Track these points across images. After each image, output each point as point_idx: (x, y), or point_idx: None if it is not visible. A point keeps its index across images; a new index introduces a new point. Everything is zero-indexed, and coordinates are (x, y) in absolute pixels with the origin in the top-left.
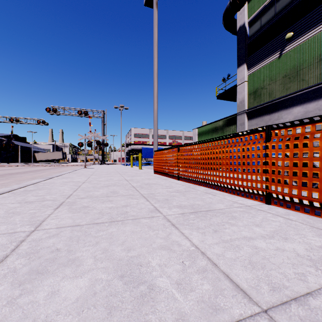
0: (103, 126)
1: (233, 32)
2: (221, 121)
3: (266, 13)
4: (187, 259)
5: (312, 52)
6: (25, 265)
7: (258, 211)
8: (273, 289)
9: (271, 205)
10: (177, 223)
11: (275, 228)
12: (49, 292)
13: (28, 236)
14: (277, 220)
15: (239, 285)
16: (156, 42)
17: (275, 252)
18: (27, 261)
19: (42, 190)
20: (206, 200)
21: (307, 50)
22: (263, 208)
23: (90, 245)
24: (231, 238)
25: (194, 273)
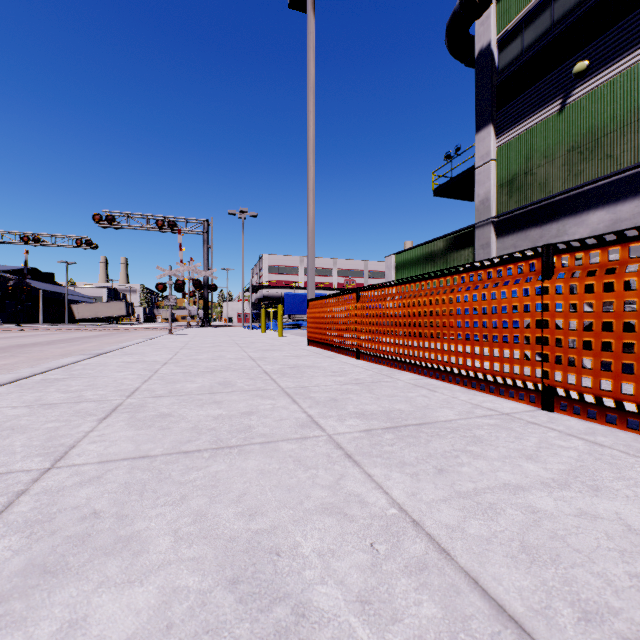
0: (206, 250)
1: (467, 61)
2: (442, 239)
3: (534, 22)
4: (381, 538)
5: (627, 100)
6: (18, 553)
7: (529, 426)
8: (585, 616)
9: (554, 412)
10: (357, 451)
11: (570, 465)
12: (63, 621)
13: (35, 482)
14: (571, 445)
15: (505, 605)
16: (312, 79)
17: (577, 522)
18: (25, 542)
19: (78, 379)
20: (415, 402)
21: (617, 95)
22: (538, 418)
23: (167, 503)
24: (476, 487)
25: (399, 575)
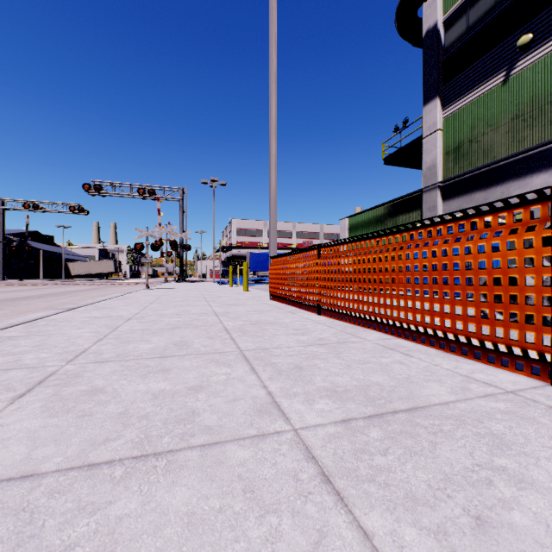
0: (182, 214)
1: (415, 42)
2: (391, 203)
3: (478, 2)
4: None
5: None
6: None
7: None
8: None
9: None
10: (337, 467)
11: None
12: None
13: None
14: None
15: None
16: (274, 52)
17: None
18: None
19: (31, 338)
20: (393, 372)
21: None
22: None
23: None
24: None
25: None
